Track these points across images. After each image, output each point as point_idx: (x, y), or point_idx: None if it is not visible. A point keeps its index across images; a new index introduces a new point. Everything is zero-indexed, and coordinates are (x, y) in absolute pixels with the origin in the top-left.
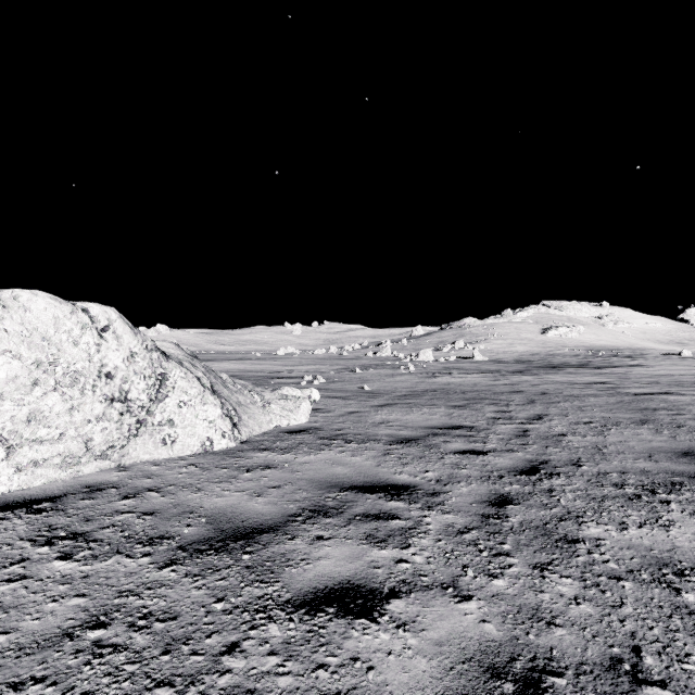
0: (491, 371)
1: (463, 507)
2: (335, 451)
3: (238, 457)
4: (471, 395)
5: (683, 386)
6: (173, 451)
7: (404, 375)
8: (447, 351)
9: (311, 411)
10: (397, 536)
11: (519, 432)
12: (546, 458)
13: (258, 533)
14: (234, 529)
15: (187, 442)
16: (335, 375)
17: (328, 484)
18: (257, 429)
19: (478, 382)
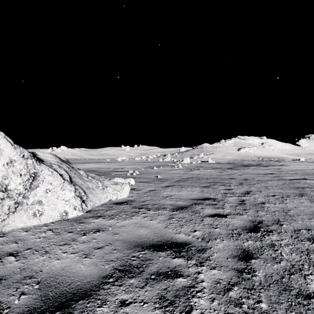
0: (217, 168)
1: (222, 262)
2: (140, 216)
3: (81, 223)
4: (211, 180)
5: (310, 175)
6: (40, 220)
7: (177, 170)
8: (196, 158)
9: (130, 189)
10: (182, 297)
11: (240, 202)
12: (260, 219)
13: (75, 300)
14: (57, 296)
15: (50, 214)
16: (144, 170)
17: (134, 244)
18: (98, 202)
19: (213, 173)
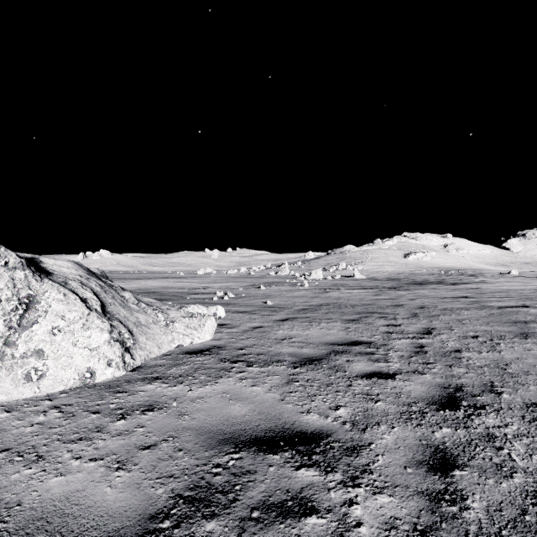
0: (371, 287)
1: (396, 476)
2: (234, 378)
3: (120, 392)
4: (361, 309)
5: (532, 299)
6: (39, 387)
7: (301, 290)
8: (333, 271)
9: (217, 326)
10: None
11: (416, 348)
12: (458, 382)
13: None
14: None
15: (60, 375)
16: (243, 291)
17: (220, 437)
18: (156, 351)
19: (363, 297)
